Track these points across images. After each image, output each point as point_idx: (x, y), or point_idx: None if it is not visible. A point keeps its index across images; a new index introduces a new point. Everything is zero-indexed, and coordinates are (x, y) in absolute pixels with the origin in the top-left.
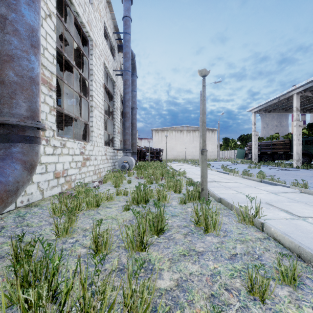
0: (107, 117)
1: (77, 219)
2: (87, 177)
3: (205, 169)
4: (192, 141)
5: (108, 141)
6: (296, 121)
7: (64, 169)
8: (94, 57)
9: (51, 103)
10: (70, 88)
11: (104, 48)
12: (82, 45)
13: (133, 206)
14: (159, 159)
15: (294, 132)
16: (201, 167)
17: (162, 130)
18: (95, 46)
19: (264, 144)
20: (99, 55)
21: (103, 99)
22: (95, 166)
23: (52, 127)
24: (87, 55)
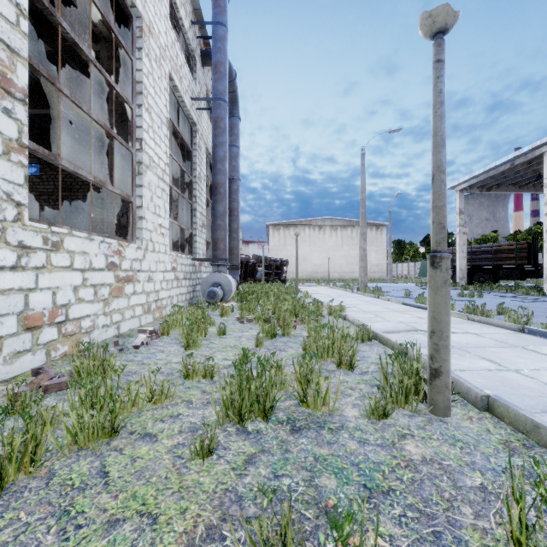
0: (179, 192)
1: (4, 518)
2: (127, 320)
3: (446, 313)
4: (340, 245)
5: (183, 242)
6: None
7: (58, 305)
8: (146, 56)
9: (8, 130)
10: (81, 111)
11: (171, 46)
12: (122, 32)
13: (228, 427)
14: (280, 279)
15: (545, 227)
16: (430, 305)
17: (285, 225)
18: (149, 33)
19: (479, 250)
20: (159, 56)
21: (168, 151)
22: (148, 294)
23: (14, 195)
24: (129, 48)
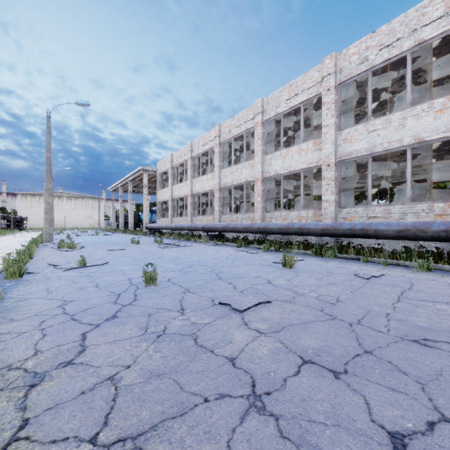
0: None
1: None
2: None
3: None
4: (74, 208)
5: None
6: (120, 203)
7: None
8: None
9: None
10: None
11: None
12: None
13: None
14: (21, 228)
15: (120, 210)
16: None
17: (32, 194)
18: None
19: (125, 216)
20: None
21: None
22: None
23: None
24: None
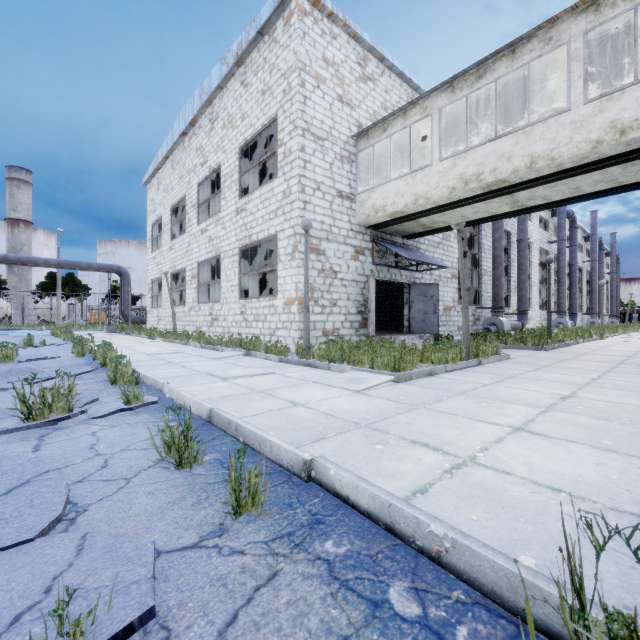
0: None
1: None
2: None
3: None
4: None
5: None
6: None
7: None
8: None
9: None
10: None
11: None
12: None
13: None
14: None
15: None
16: None
17: None
18: None
19: None
20: None
21: None
22: None
23: None
24: None
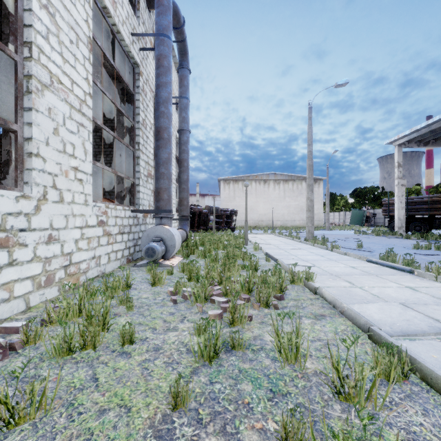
0: (114, 135)
1: None
2: None
3: None
4: (283, 197)
5: (126, 192)
6: None
7: None
8: None
9: None
10: None
11: None
12: None
13: None
14: (230, 227)
15: None
16: None
17: (234, 180)
18: None
19: (415, 201)
20: None
21: (91, 80)
22: (46, 260)
23: None
24: None
